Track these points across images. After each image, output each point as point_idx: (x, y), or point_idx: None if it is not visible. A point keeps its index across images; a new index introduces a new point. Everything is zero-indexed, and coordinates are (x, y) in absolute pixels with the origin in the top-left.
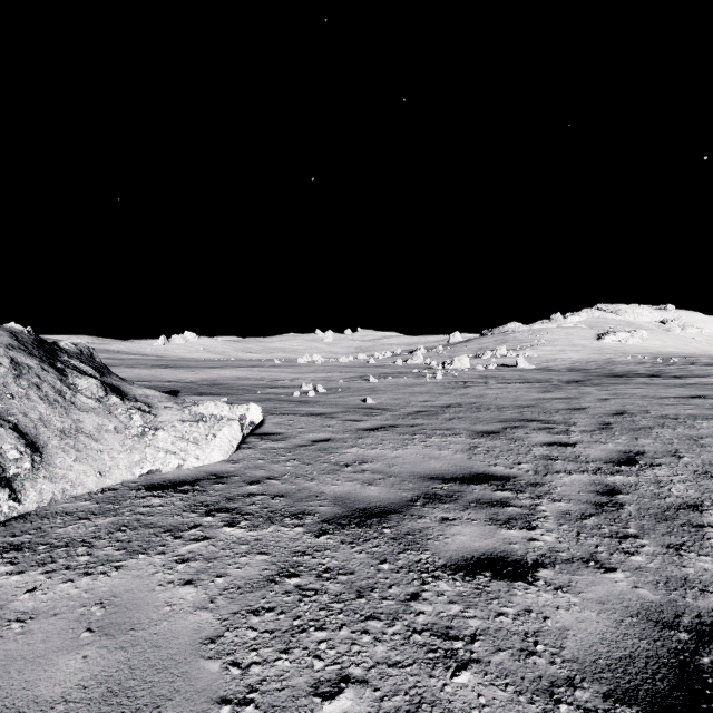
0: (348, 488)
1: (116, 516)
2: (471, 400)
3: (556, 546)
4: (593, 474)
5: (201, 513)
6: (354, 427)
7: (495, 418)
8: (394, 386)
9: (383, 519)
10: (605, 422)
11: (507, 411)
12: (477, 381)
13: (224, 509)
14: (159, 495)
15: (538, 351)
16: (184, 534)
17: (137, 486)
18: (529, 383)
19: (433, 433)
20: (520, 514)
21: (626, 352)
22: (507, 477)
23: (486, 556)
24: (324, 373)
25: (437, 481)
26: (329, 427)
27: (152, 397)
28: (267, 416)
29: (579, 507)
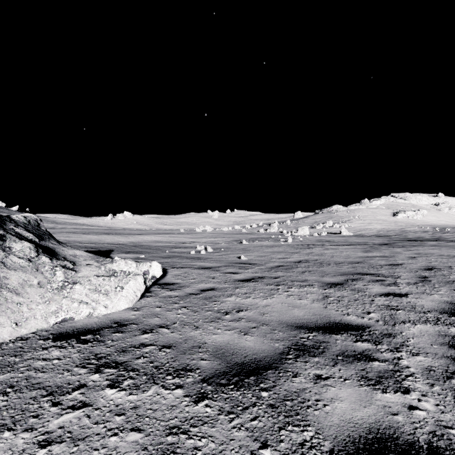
0: (227, 338)
1: (10, 372)
2: (315, 257)
3: (441, 418)
4: (435, 324)
5: (90, 368)
6: (232, 278)
7: (336, 271)
8: (260, 247)
9: (260, 378)
10: (422, 276)
11: (343, 266)
12: (316, 244)
13: (113, 364)
14: (62, 345)
15: (354, 224)
16: (64, 398)
17: (47, 335)
18: (353, 245)
19: (293, 284)
20: (387, 370)
21: (413, 224)
22: (362, 327)
23: (373, 435)
24: (212, 238)
25: (302, 330)
26: (213, 278)
27: (79, 256)
28: (170, 269)
29: (439, 362)
